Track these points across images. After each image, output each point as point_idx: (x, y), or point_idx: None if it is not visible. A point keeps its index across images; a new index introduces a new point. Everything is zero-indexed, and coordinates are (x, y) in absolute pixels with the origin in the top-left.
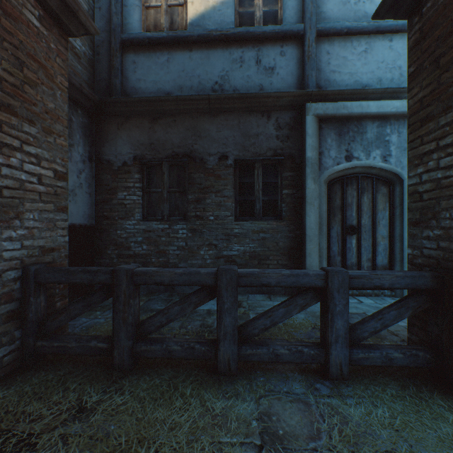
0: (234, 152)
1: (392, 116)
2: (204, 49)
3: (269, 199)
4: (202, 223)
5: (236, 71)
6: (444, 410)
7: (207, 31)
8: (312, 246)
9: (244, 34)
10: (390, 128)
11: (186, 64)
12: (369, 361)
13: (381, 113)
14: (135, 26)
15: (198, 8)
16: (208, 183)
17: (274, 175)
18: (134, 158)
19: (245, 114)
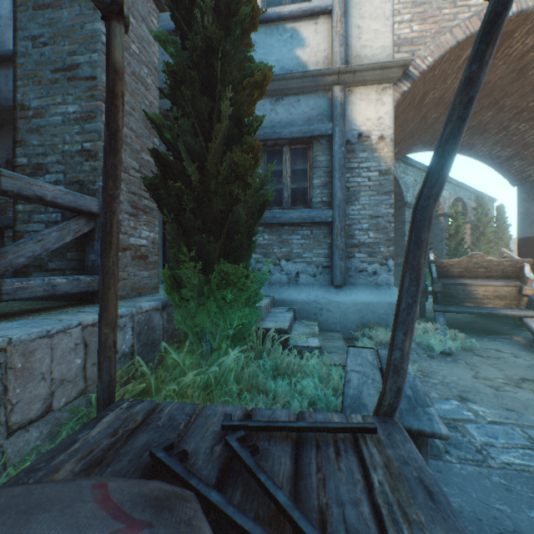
0: None
1: None
2: None
3: None
4: None
5: None
6: None
7: None
8: None
9: None
10: None
11: None
12: None
13: None
14: (8, 44)
15: None
16: None
17: None
18: (7, 162)
19: None
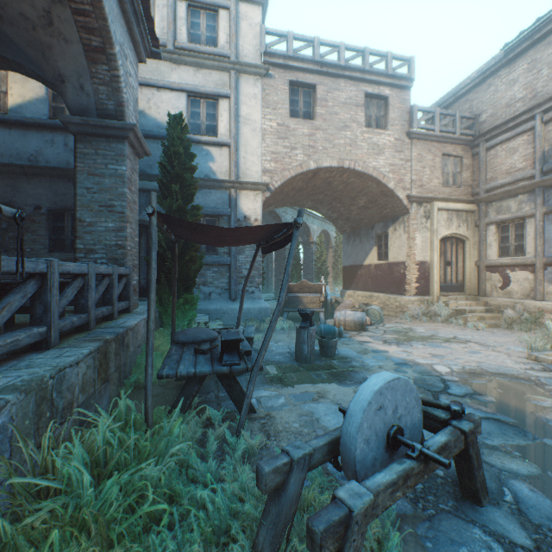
0: (47, 205)
1: (156, 191)
2: (23, 130)
3: None
4: (20, 253)
5: (48, 149)
6: None
7: (24, 118)
8: None
9: (54, 125)
10: None
11: (7, 138)
12: None
13: (147, 189)
14: None
15: (17, 100)
16: (26, 225)
17: None
18: None
19: (56, 179)
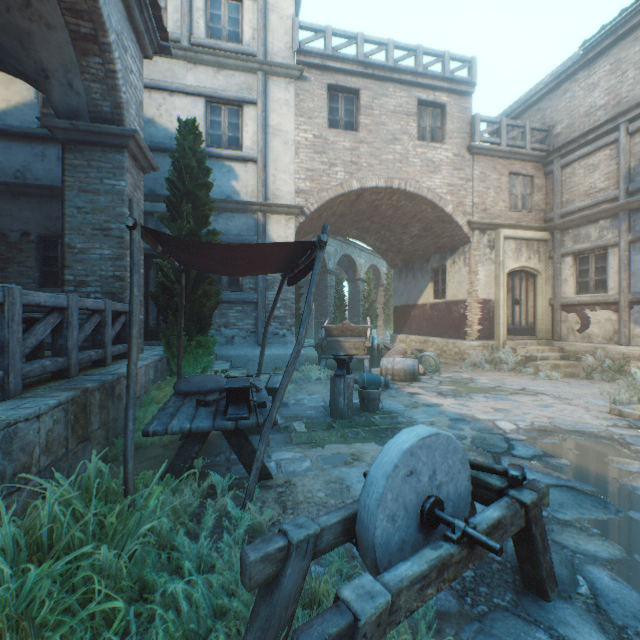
0: (37, 230)
1: (168, 214)
2: (7, 141)
3: None
4: None
5: (38, 164)
6: None
7: (9, 127)
8: None
9: (45, 135)
10: None
11: None
12: None
13: (156, 212)
14: None
15: (1, 105)
16: (11, 255)
17: None
18: None
19: (48, 200)
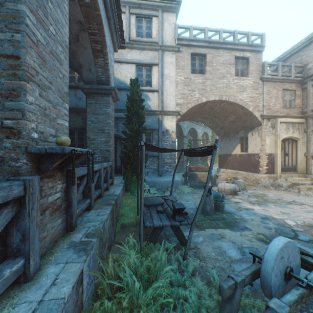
0: None
1: (120, 117)
2: None
3: (81, 143)
4: None
5: None
6: None
7: None
8: None
9: (70, 86)
10: (119, 121)
11: None
12: None
13: (115, 117)
14: None
15: None
16: None
17: (83, 135)
18: None
19: (71, 113)
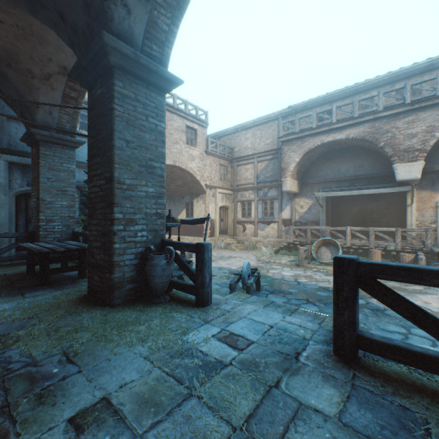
0: None
1: None
2: None
3: None
4: None
5: None
6: (22, 266)
7: None
8: (4, 229)
9: None
10: None
11: None
12: (3, 260)
13: None
14: None
15: None
16: None
17: None
18: None
19: None
